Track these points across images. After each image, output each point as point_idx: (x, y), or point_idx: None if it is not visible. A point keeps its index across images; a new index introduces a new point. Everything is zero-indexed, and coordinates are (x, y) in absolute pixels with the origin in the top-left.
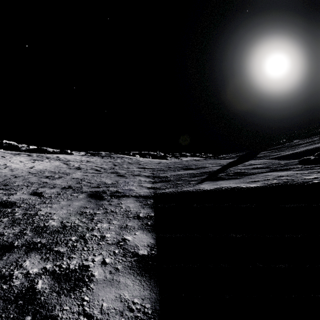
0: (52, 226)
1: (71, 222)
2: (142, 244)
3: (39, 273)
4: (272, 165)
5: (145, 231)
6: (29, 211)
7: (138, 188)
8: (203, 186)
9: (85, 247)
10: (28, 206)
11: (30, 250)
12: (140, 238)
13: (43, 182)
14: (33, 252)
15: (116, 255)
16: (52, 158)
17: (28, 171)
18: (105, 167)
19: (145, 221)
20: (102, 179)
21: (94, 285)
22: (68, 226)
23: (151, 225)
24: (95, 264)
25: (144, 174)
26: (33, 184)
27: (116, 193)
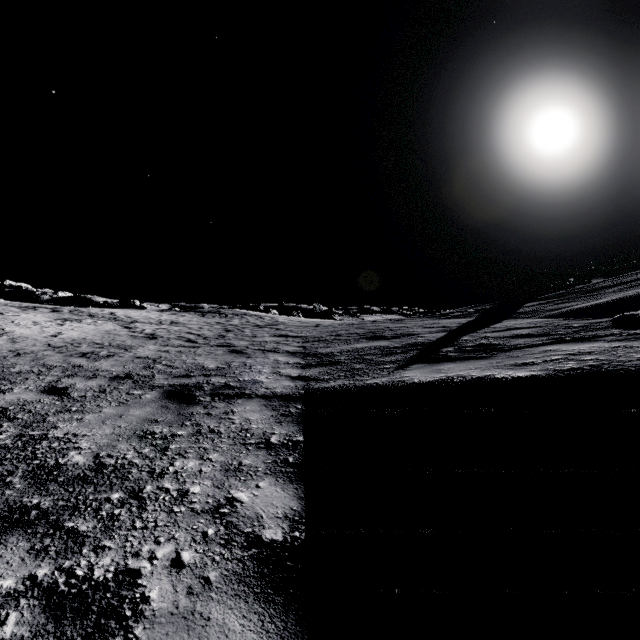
0: (74, 466)
1: (118, 455)
2: (271, 513)
3: (16, 593)
4: (555, 329)
5: (280, 478)
6: (32, 429)
7: (272, 379)
8: (410, 375)
9: (138, 521)
10: (32, 419)
11: (10, 526)
12: (268, 496)
13: (74, 366)
14: (15, 533)
15: (208, 541)
16: (101, 317)
17: (47, 342)
18: (206, 334)
19: (283, 455)
20: (197, 359)
21: (145, 630)
22: (108, 466)
23: (295, 465)
24: (155, 568)
25: (286, 348)
26: (52, 370)
27: (223, 390)
